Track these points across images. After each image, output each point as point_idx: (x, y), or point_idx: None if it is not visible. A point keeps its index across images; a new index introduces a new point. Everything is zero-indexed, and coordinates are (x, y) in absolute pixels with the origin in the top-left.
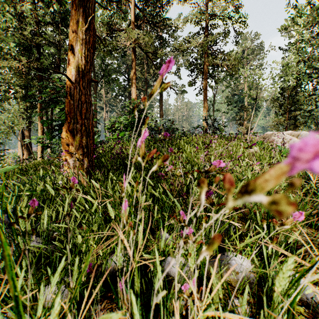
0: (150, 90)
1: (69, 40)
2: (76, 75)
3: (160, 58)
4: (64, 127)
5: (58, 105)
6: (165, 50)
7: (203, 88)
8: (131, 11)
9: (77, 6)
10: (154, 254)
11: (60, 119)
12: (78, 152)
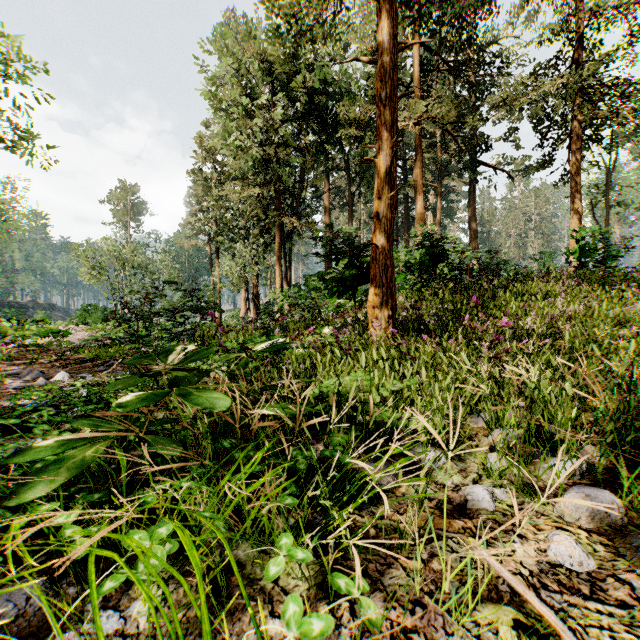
0: (448, 180)
1: (374, 207)
2: (382, 241)
3: (471, 113)
4: (371, 291)
5: (342, 259)
6: (481, 115)
7: (570, 171)
8: (415, 61)
9: (382, 174)
10: (467, 381)
11: (344, 275)
12: (383, 314)
